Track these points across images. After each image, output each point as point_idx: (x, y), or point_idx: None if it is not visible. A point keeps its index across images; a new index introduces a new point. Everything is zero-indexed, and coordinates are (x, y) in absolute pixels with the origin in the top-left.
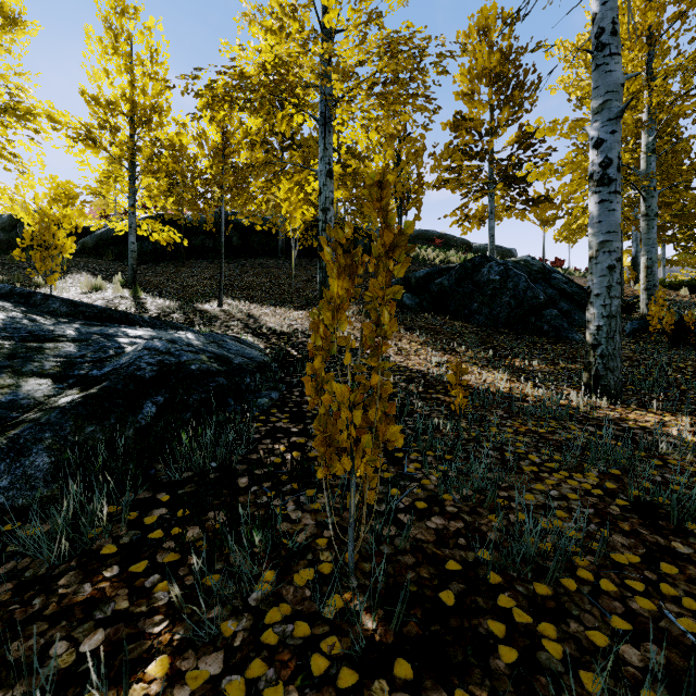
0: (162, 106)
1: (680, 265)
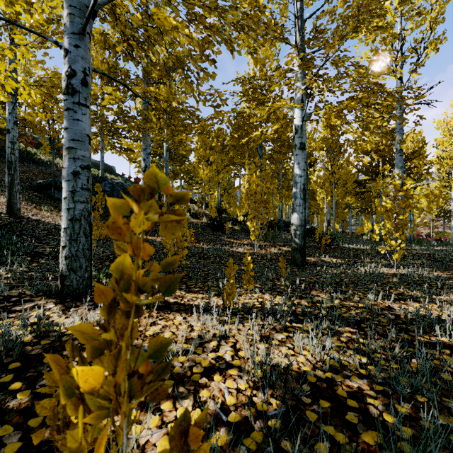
0: None
1: (186, 189)
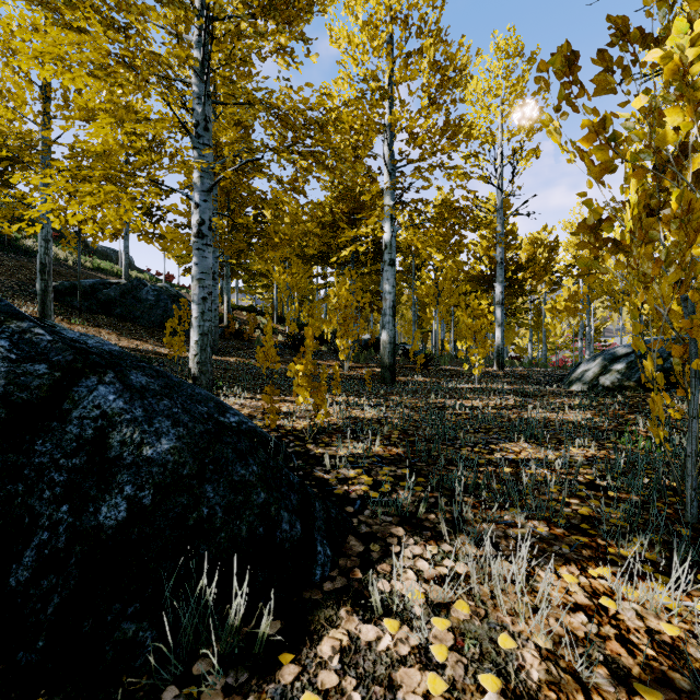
0: None
1: (246, 293)
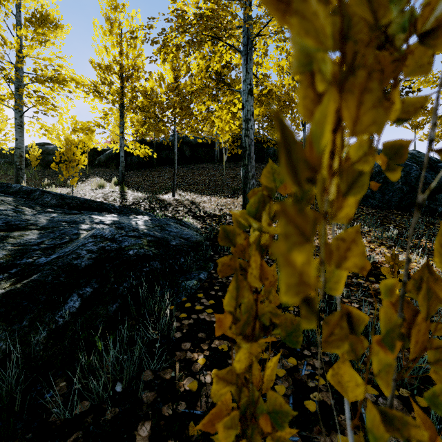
0: (139, 65)
1: None
